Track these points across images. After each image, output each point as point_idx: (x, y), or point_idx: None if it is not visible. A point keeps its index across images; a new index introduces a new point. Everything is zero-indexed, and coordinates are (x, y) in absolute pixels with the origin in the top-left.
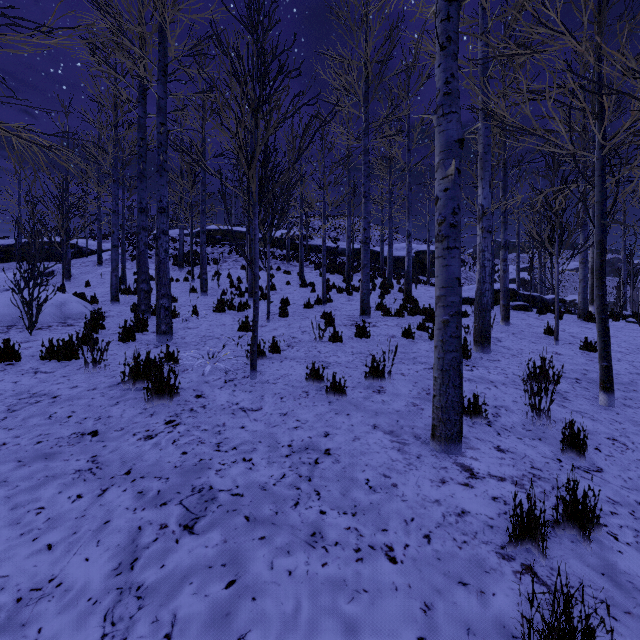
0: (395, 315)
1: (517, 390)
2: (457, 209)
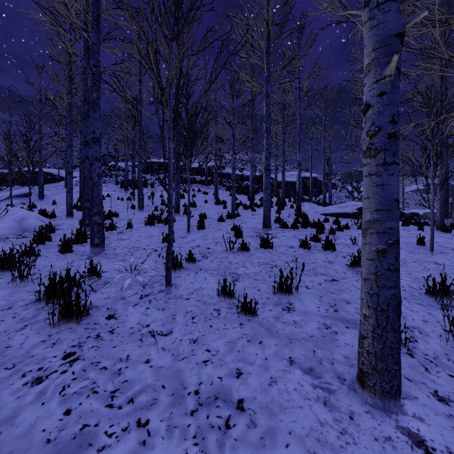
0: (291, 227)
1: (421, 306)
2: (395, 117)
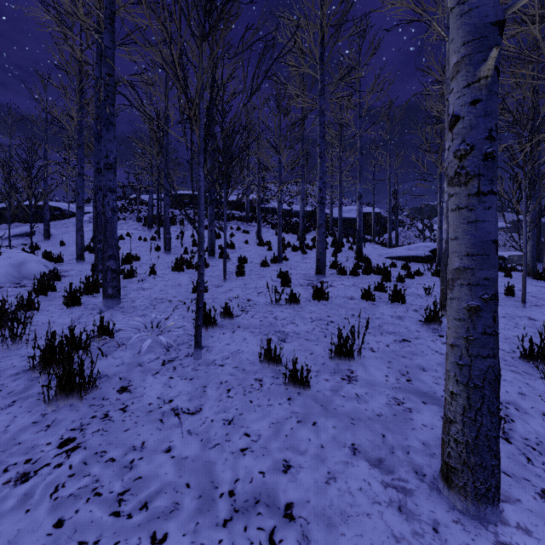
0: (350, 274)
1: (516, 374)
2: (493, 132)
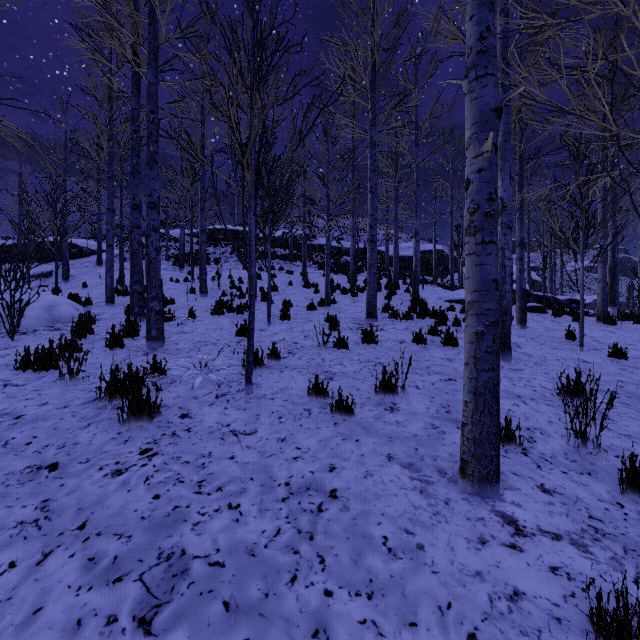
0: (403, 318)
1: (550, 407)
2: (494, 194)
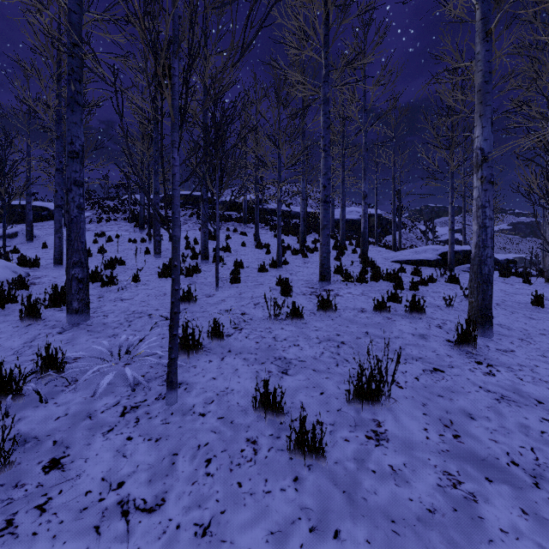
0: (357, 280)
1: None
2: None
